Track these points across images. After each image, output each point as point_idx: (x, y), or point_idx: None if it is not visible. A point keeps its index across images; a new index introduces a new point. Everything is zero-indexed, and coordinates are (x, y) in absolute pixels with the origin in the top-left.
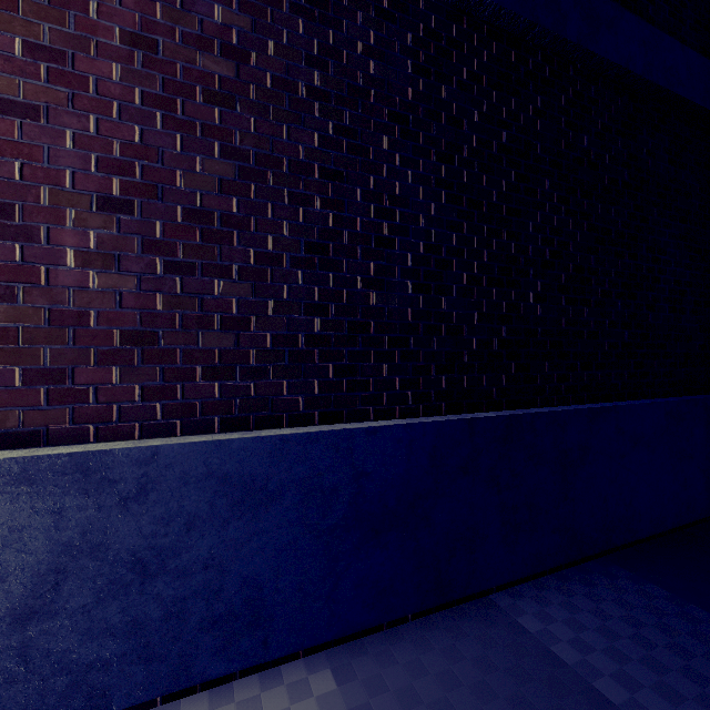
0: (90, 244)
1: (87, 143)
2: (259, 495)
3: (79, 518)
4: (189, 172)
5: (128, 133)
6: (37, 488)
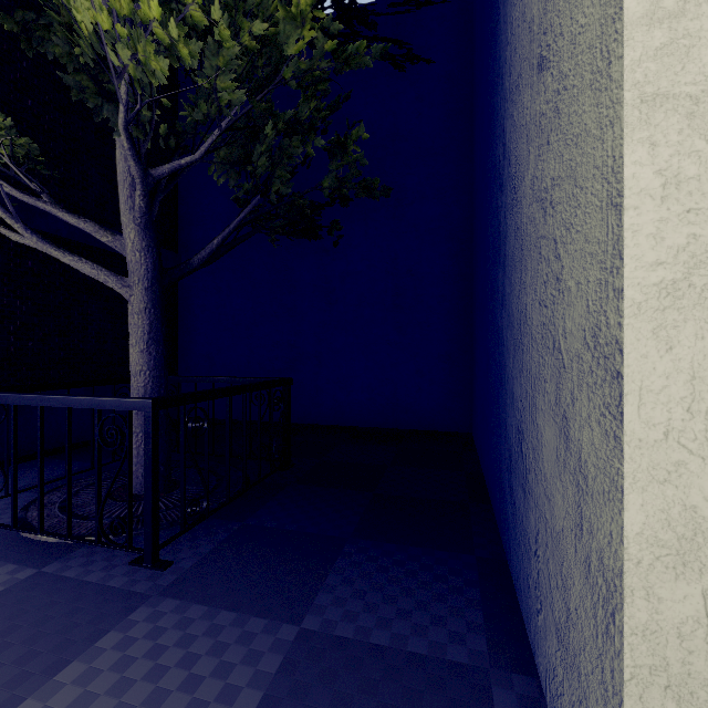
0: None
1: None
2: None
3: None
4: None
5: None
6: None
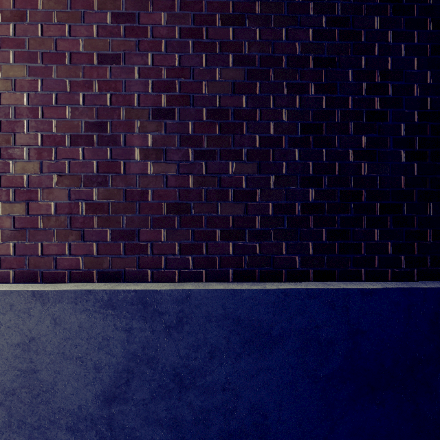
0: (148, 143)
1: (146, 73)
2: (264, 338)
3: (140, 336)
4: (211, 81)
5: (171, 61)
6: (117, 312)
